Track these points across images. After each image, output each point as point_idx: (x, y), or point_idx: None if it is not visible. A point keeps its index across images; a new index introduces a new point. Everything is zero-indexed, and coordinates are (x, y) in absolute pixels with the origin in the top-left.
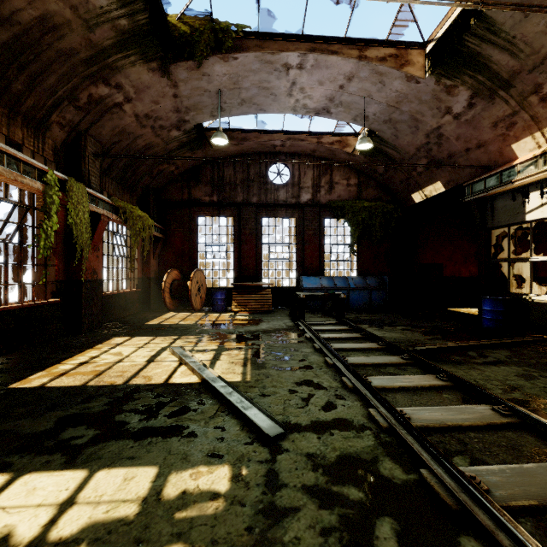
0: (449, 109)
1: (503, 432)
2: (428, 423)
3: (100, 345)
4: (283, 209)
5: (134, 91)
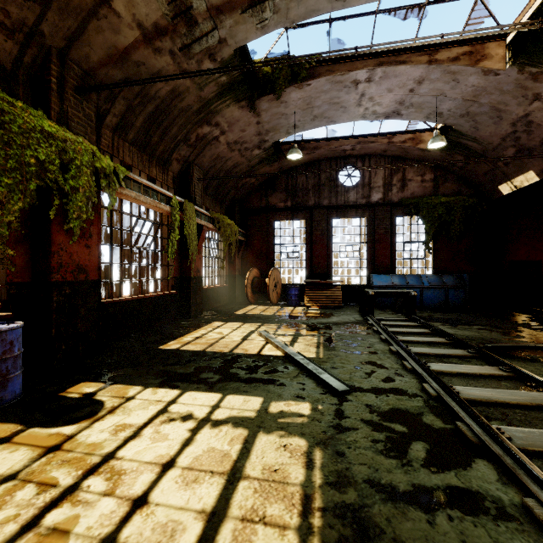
0: (537, 96)
1: None
2: (475, 398)
3: (205, 327)
4: (353, 210)
5: (227, 126)
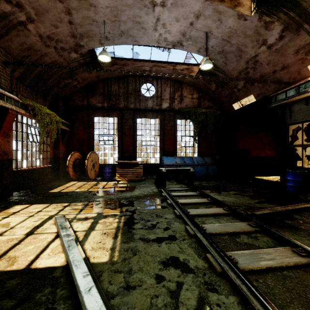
0: (265, 41)
1: None
2: None
3: None
4: (150, 113)
5: (35, 13)
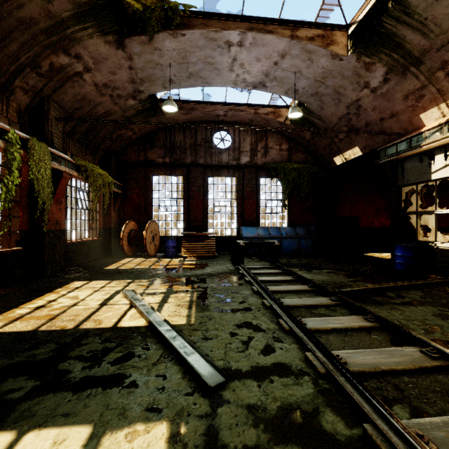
0: (367, 84)
1: (435, 375)
2: (364, 368)
3: (59, 289)
4: (225, 170)
5: (93, 62)
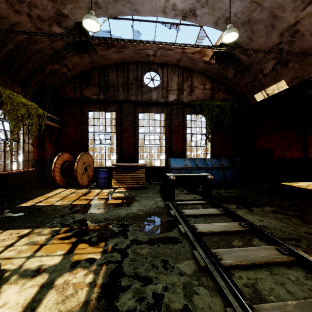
0: None
1: None
2: None
3: None
4: (155, 106)
5: None
